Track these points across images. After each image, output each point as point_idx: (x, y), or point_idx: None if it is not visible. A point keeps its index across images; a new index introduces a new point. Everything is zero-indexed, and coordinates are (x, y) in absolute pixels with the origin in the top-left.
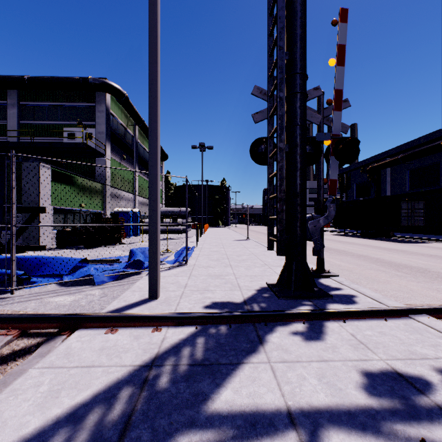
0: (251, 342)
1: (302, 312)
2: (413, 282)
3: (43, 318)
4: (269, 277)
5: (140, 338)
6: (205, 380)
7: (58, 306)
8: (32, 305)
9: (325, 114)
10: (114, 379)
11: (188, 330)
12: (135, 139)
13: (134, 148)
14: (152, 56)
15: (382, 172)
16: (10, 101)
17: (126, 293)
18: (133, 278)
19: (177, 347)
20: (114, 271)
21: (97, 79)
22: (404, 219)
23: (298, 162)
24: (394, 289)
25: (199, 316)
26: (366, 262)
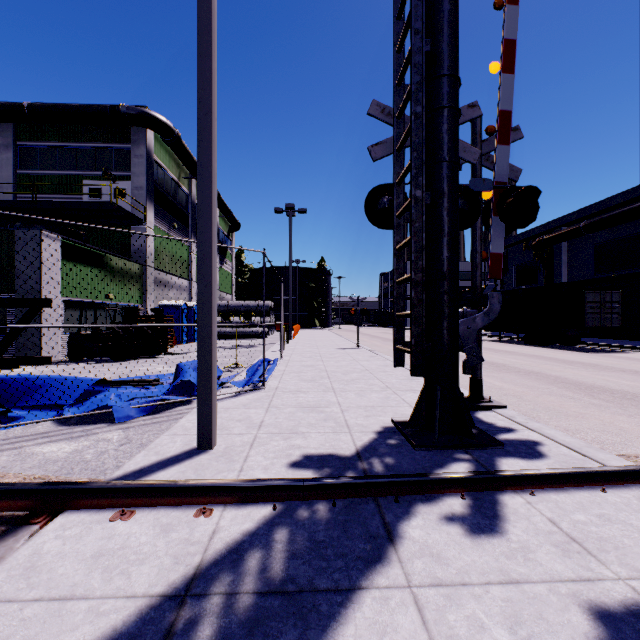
0: (373, 540)
1: (458, 477)
2: (621, 415)
3: (1, 490)
4: (395, 409)
5: (172, 529)
6: (287, 634)
7: (45, 461)
8: (1, 460)
9: (483, 151)
10: (106, 631)
11: (260, 512)
12: (190, 198)
13: (189, 212)
14: (203, 44)
15: (556, 248)
16: (3, 141)
17: (161, 439)
18: (178, 411)
19: (238, 551)
20: (147, 399)
21: (133, 108)
22: (590, 317)
23: (446, 222)
24: (595, 429)
25: (280, 486)
26: (541, 383)
